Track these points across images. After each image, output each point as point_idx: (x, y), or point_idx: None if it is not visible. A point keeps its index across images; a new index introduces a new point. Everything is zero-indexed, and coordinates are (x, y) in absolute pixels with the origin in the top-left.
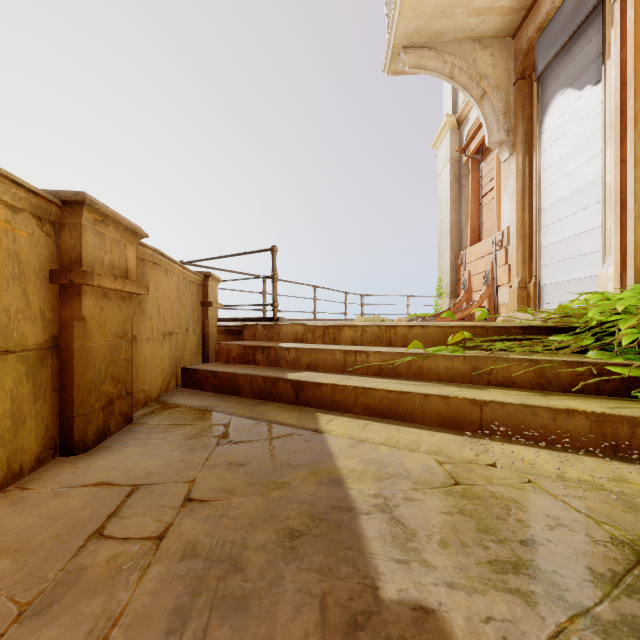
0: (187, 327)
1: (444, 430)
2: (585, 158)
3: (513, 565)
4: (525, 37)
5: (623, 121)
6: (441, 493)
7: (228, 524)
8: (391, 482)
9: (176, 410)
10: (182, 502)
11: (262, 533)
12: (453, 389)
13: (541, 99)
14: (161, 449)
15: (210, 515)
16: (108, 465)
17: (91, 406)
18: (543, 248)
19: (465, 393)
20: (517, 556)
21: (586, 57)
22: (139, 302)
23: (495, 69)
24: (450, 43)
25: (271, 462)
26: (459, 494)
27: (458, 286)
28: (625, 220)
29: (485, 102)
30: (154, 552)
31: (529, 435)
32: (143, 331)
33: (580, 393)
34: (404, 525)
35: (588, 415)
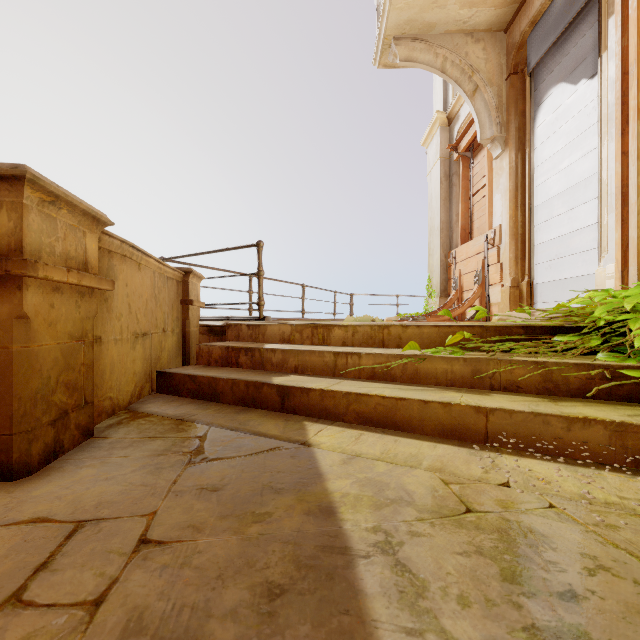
0: (164, 327)
1: (446, 441)
2: (580, 154)
3: (556, 633)
4: (518, 31)
5: (624, 112)
6: (452, 524)
7: (190, 578)
8: (392, 510)
9: (147, 420)
10: (135, 545)
11: (233, 591)
12: (454, 394)
13: (534, 94)
14: (121, 470)
15: (168, 564)
16: (52, 493)
17: (36, 420)
18: (536, 246)
19: (468, 399)
20: (558, 618)
21: (581, 50)
22: (104, 299)
23: (487, 63)
24: (442, 36)
25: (250, 485)
26: (473, 525)
27: (448, 285)
28: (626, 215)
29: (477, 97)
30: (85, 627)
31: (540, 446)
32: (110, 331)
33: (591, 398)
34: (412, 573)
35: (607, 424)
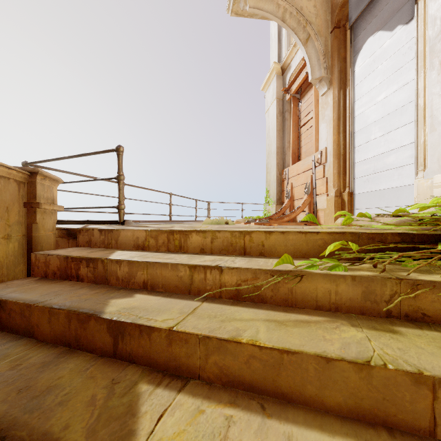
0: None
1: (367, 430)
2: (396, 87)
3: None
4: None
5: None
6: None
7: None
8: None
9: None
10: None
11: None
12: (355, 334)
13: (353, 44)
14: None
15: None
16: None
17: None
18: (355, 164)
19: (384, 349)
20: None
21: (397, 2)
22: None
23: (317, 18)
24: None
25: None
26: None
27: (282, 195)
28: None
29: (309, 44)
30: None
31: None
32: None
33: None
34: None
35: None
